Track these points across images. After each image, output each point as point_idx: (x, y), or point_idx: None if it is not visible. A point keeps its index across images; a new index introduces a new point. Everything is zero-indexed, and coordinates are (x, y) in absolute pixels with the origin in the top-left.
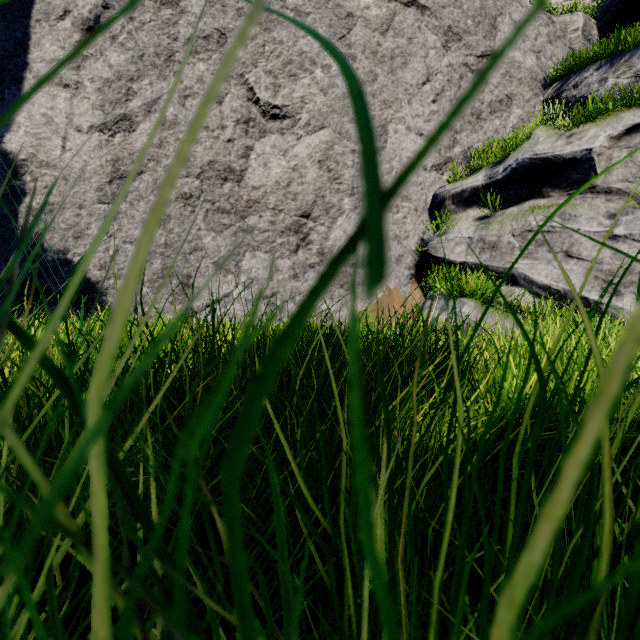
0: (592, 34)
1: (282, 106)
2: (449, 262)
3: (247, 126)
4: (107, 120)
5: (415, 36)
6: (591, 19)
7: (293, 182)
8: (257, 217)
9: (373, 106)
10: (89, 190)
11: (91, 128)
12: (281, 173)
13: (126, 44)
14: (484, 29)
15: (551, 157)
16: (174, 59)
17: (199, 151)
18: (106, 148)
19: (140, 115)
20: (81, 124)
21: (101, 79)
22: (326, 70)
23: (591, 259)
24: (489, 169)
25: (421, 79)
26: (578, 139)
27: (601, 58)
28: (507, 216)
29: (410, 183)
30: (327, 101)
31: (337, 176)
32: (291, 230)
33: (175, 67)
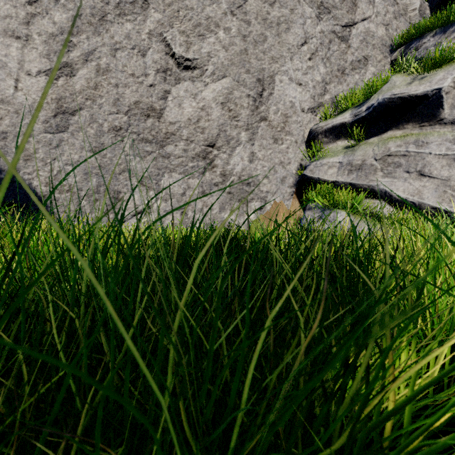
0: (426, 13)
1: (193, 59)
2: (323, 181)
3: (165, 74)
4: (52, 66)
5: (296, 8)
6: (425, 2)
7: (201, 119)
8: (173, 146)
9: (263, 61)
10: (37, 122)
11: (39, 72)
12: (192, 112)
13: (67, 5)
14: (347, 5)
15: (407, 96)
16: (106, 19)
17: (127, 93)
18: (51, 89)
19: (79, 63)
20: (30, 69)
21: (47, 33)
22: (227, 32)
23: (440, 177)
24: (354, 109)
25: (300, 41)
26: (429, 81)
27: (436, 28)
28: (369, 145)
29: (292, 121)
30: (228, 56)
31: (236, 115)
32: (200, 156)
33: (107, 25)
